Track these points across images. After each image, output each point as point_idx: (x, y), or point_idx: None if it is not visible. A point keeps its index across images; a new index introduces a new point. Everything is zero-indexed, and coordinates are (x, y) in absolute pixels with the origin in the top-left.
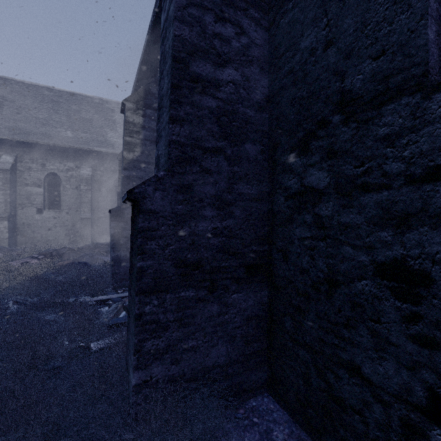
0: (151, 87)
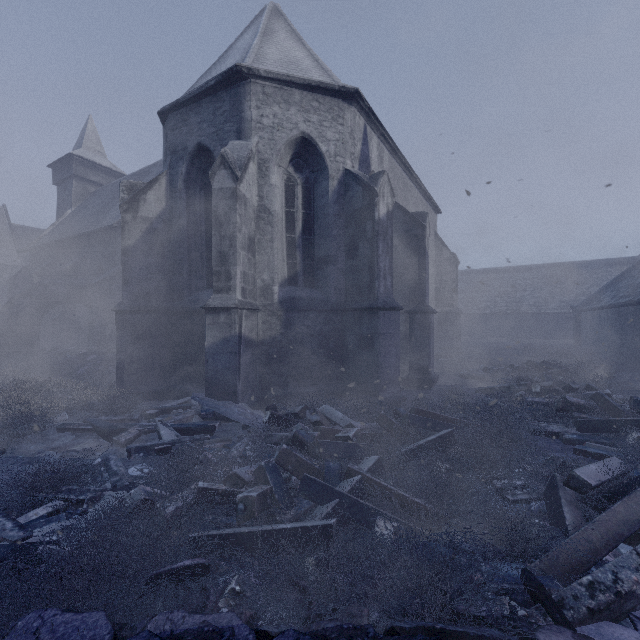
0: (46, 267)
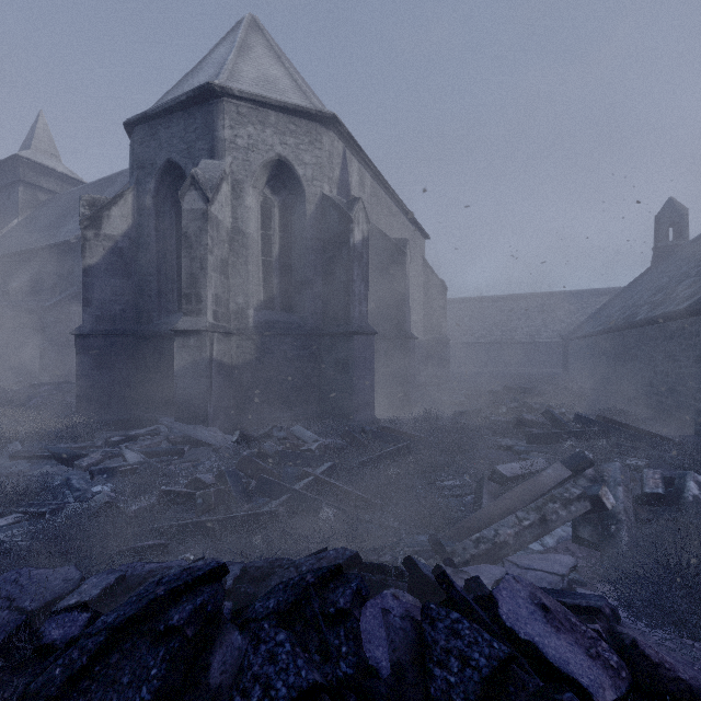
0: None
